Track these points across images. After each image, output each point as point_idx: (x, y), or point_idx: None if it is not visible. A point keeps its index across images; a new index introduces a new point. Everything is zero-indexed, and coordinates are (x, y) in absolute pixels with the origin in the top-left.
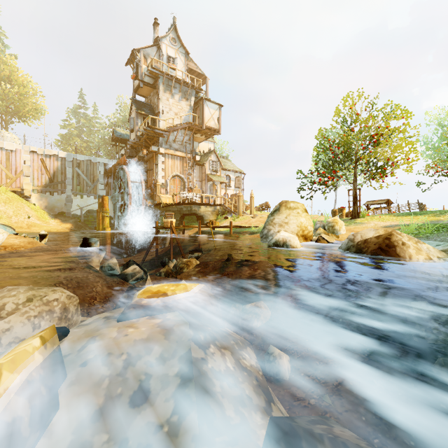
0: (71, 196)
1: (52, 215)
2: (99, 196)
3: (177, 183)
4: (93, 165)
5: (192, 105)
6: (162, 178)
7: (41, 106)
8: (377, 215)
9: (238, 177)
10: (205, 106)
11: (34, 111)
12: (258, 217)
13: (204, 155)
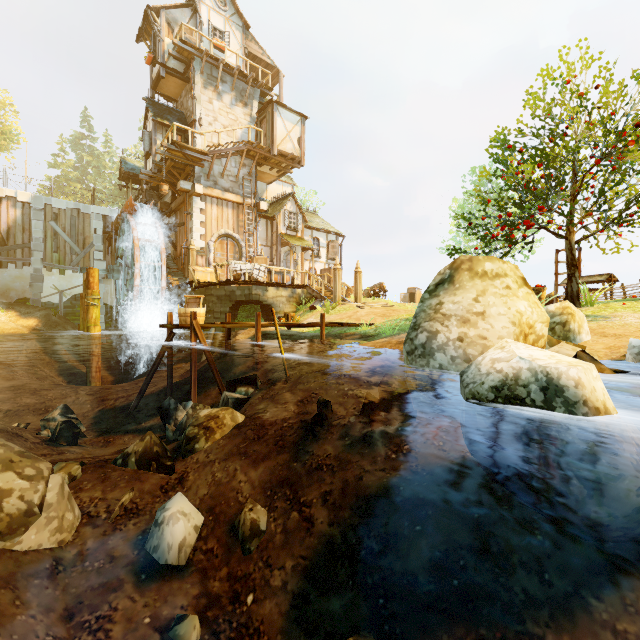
0: (41, 270)
1: (2, 304)
2: (81, 268)
3: (227, 247)
4: (83, 218)
5: (255, 115)
6: (201, 238)
7: (12, 127)
8: (613, 302)
9: (332, 241)
10: (276, 116)
11: (0, 136)
12: (371, 307)
13: (275, 202)
